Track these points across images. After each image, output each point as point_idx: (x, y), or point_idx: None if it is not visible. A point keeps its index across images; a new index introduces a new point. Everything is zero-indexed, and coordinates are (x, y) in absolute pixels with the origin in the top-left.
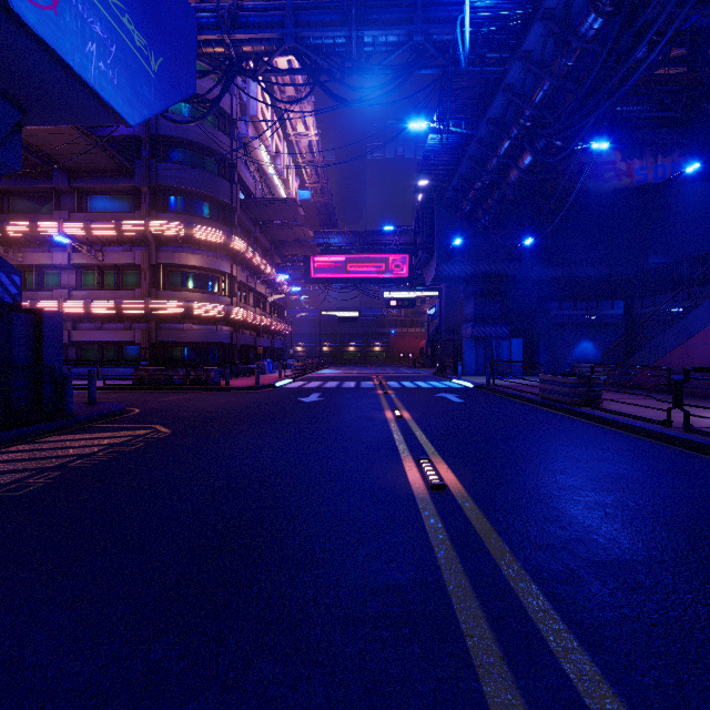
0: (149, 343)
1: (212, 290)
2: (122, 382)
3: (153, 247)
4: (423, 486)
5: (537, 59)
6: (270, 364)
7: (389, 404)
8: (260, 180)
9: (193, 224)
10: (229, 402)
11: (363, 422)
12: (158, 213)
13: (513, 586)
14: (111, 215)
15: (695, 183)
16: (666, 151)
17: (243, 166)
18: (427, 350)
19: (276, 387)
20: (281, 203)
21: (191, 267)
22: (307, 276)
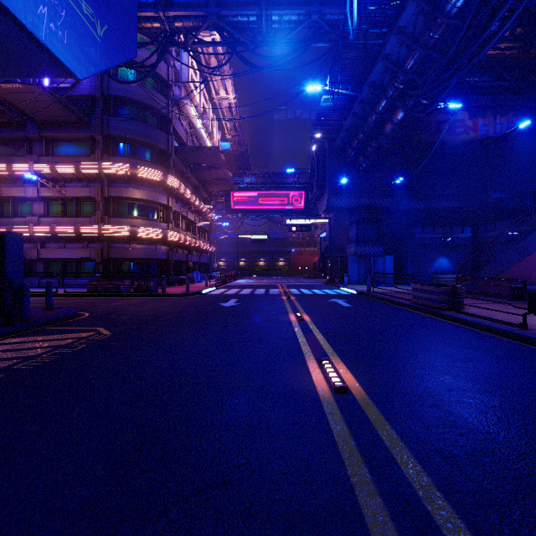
0: (102, 259)
1: (152, 217)
2: (80, 290)
3: (105, 184)
4: (327, 388)
5: (409, 33)
6: (198, 275)
7: (292, 308)
8: (190, 132)
9: (137, 165)
10: (163, 306)
11: (271, 324)
12: (109, 157)
13: (432, 514)
14: (72, 158)
15: (525, 136)
16: (502, 112)
17: (177, 121)
18: (319, 264)
19: (202, 294)
20: (206, 150)
21: (135, 200)
22: (228, 208)
